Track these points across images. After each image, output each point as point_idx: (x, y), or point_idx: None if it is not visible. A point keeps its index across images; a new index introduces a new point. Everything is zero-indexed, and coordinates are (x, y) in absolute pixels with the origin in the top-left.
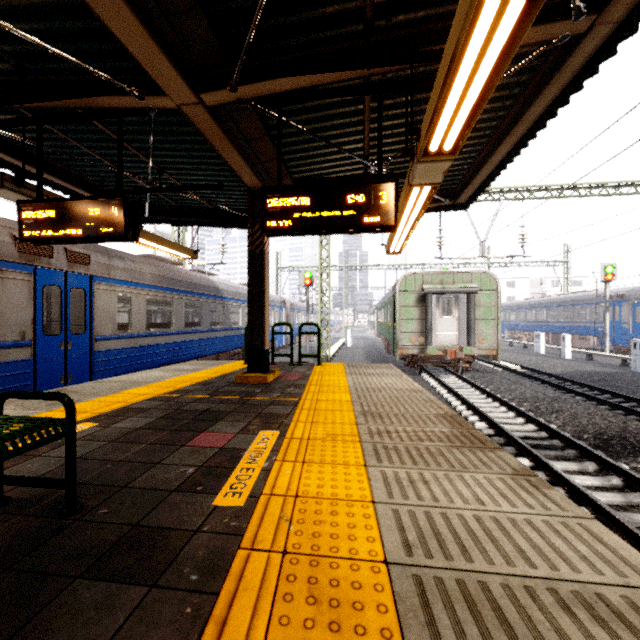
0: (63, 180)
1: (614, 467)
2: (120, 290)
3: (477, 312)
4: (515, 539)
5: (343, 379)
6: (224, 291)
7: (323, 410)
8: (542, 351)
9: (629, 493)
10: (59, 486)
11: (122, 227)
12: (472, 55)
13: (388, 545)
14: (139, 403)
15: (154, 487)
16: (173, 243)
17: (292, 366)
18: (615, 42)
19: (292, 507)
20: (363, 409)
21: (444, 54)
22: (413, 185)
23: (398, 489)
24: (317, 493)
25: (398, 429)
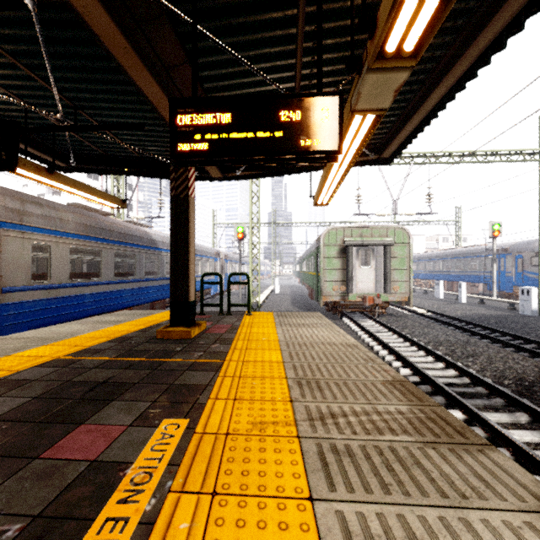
0: None
1: None
2: (36, 238)
3: (392, 263)
4: None
5: (273, 331)
6: (159, 242)
7: (250, 377)
8: (441, 296)
9: None
10: None
11: None
12: None
13: None
14: (25, 371)
15: None
16: (97, 190)
17: (221, 316)
18: None
19: None
20: (297, 374)
21: None
22: (356, 111)
23: None
24: None
25: (344, 409)
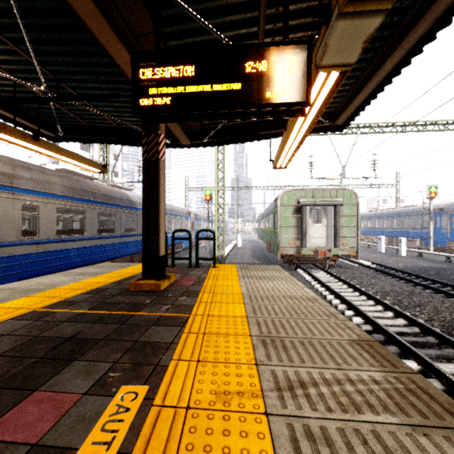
0: None
1: None
2: (25, 199)
3: (341, 221)
4: None
5: (236, 284)
6: (137, 203)
7: (214, 334)
8: (383, 250)
9: None
10: None
11: None
12: None
13: None
14: None
15: None
16: (80, 156)
17: (190, 268)
18: None
19: None
20: (261, 331)
21: None
22: (321, 67)
23: None
24: None
25: (314, 375)
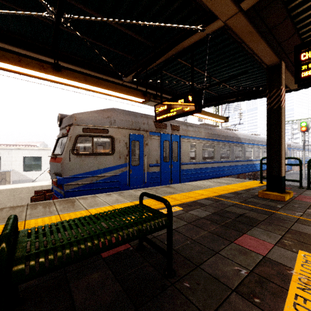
0: (170, 96)
1: None
2: (191, 141)
3: None
4: None
5: None
6: (242, 139)
7: None
8: None
9: None
10: (164, 255)
11: (193, 106)
12: None
13: None
14: (201, 200)
15: (217, 277)
16: (215, 114)
17: (301, 189)
18: None
19: None
20: None
21: None
22: None
23: None
24: None
25: None
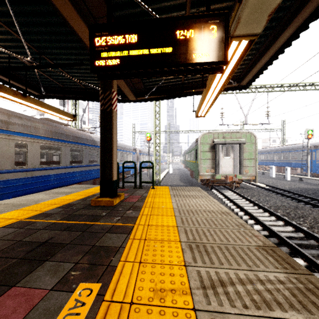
0: None
1: None
2: (18, 139)
3: (244, 155)
4: None
5: (169, 201)
6: (98, 142)
7: (152, 240)
8: (273, 176)
9: None
10: None
11: None
12: None
13: None
14: None
15: None
16: (56, 108)
17: (135, 189)
18: None
19: None
20: (188, 238)
21: None
22: (234, 37)
23: None
24: None
25: (231, 275)
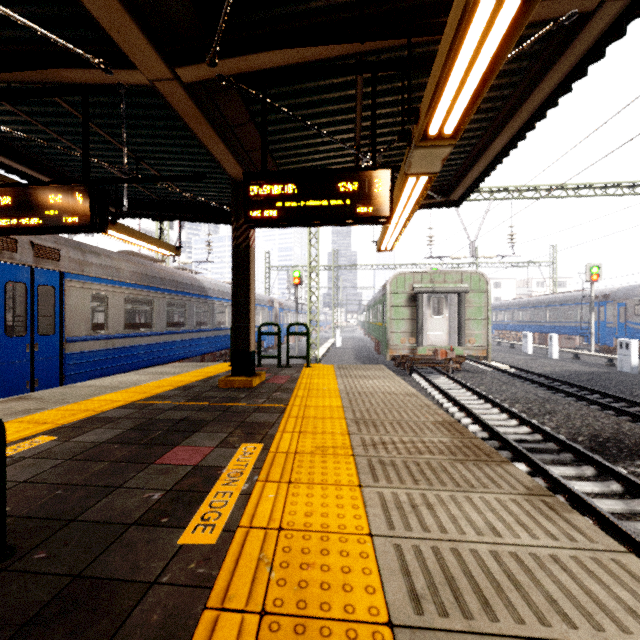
0: (31, 168)
1: (613, 472)
2: (95, 288)
3: (468, 312)
4: (543, 584)
5: (333, 382)
6: (209, 290)
7: (312, 418)
8: (530, 351)
9: (630, 500)
10: None
11: (88, 216)
12: (485, 11)
13: (392, 598)
14: (109, 411)
15: (109, 520)
16: (153, 238)
17: (280, 368)
18: (626, 21)
19: (274, 544)
20: (355, 416)
21: (451, 13)
22: (409, 174)
23: (399, 516)
24: (305, 524)
25: (394, 439)
